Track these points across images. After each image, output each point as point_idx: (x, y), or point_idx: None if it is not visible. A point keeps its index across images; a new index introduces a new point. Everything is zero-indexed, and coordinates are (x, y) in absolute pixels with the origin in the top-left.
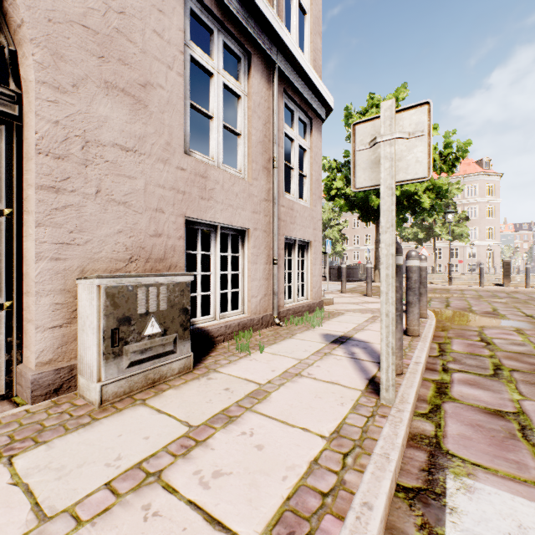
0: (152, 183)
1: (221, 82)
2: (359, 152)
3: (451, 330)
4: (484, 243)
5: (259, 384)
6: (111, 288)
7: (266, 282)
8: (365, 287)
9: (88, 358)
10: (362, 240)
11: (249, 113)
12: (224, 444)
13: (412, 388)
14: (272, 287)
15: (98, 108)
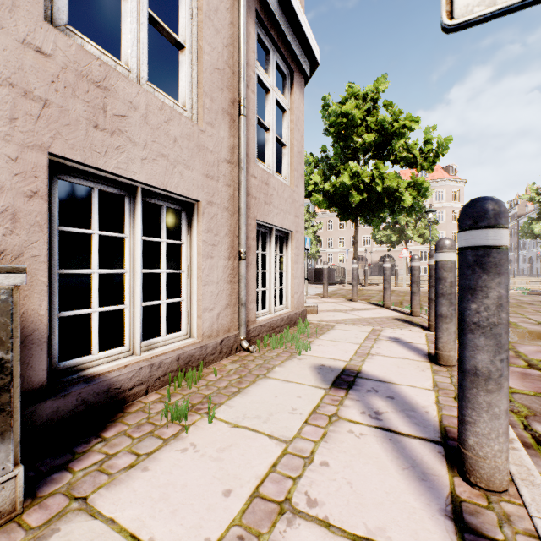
0: None
1: None
2: None
3: None
4: None
5: None
6: None
7: (228, 287)
8: (345, 290)
9: None
10: (336, 242)
11: (200, 17)
12: None
13: None
14: (238, 293)
15: None
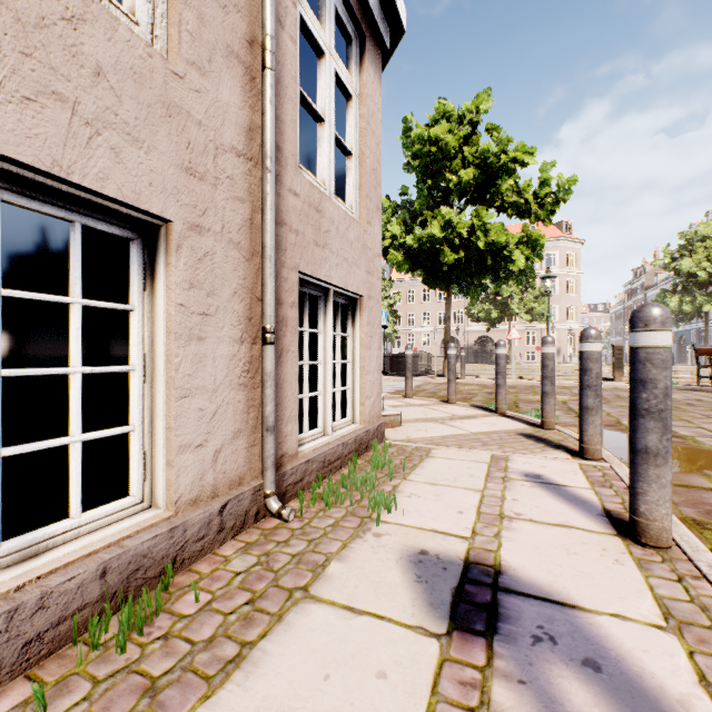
0: None
1: None
2: None
3: None
4: (565, 326)
5: None
6: None
7: (239, 397)
8: (434, 384)
9: None
10: (419, 319)
11: None
12: None
13: None
14: (261, 407)
15: None
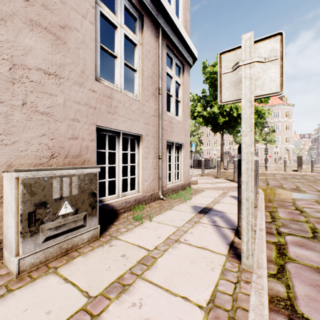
0: (70, 100)
1: (122, 33)
2: (224, 75)
3: (275, 202)
4: (283, 146)
5: (148, 250)
6: (28, 180)
7: (154, 171)
8: (215, 172)
9: (9, 236)
10: (212, 143)
11: (142, 56)
12: (116, 318)
13: (263, 253)
14: (158, 174)
15: (24, 39)
